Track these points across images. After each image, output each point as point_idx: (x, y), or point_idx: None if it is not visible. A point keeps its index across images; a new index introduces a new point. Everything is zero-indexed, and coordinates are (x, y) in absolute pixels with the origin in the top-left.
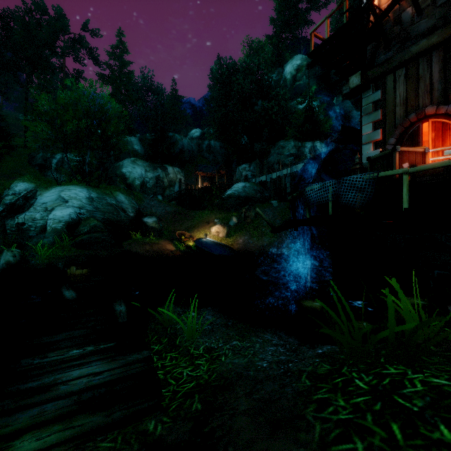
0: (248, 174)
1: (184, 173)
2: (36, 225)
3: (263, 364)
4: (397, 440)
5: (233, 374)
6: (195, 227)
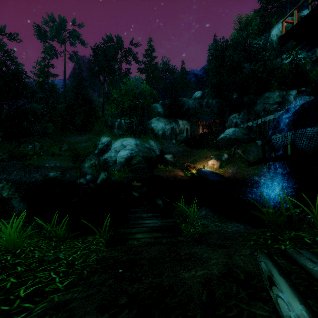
0: (237, 121)
1: (190, 123)
2: (112, 160)
3: (229, 230)
4: (267, 242)
5: (213, 231)
6: (197, 161)
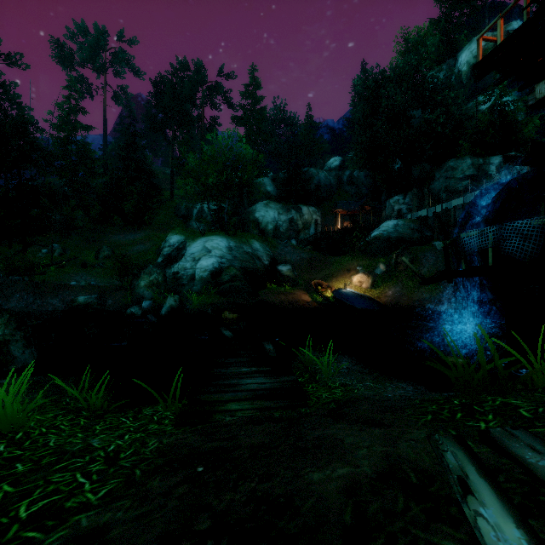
0: (402, 208)
1: (321, 212)
2: (187, 274)
3: (389, 395)
4: (455, 417)
5: (362, 397)
6: (333, 275)
